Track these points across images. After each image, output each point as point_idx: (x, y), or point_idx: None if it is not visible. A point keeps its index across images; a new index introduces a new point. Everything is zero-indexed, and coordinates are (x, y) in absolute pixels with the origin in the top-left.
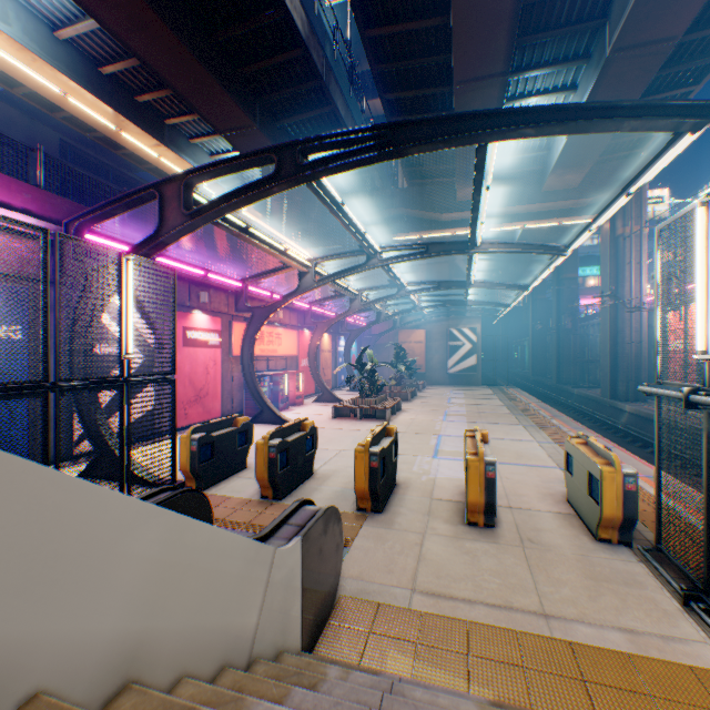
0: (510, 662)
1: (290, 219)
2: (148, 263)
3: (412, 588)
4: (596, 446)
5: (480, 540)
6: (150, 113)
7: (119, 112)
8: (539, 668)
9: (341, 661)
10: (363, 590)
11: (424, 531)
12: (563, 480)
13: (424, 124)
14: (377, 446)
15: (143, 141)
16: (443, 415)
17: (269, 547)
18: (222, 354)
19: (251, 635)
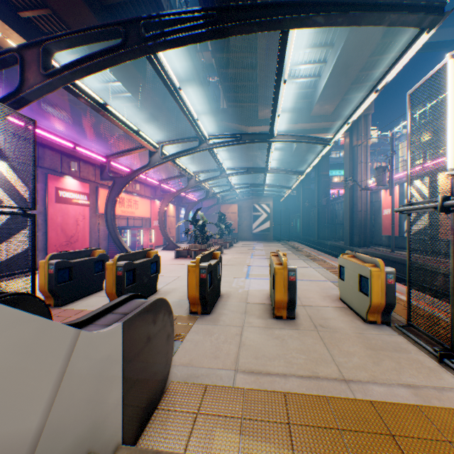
0: (327, 427)
1: (146, 124)
2: (5, 109)
3: (235, 369)
4: (363, 256)
5: (286, 328)
6: (32, 28)
7: (3, 21)
8: (353, 429)
9: (164, 451)
10: (192, 375)
11: (243, 325)
12: (334, 288)
13: (242, 10)
14: (206, 262)
15: None
16: (250, 255)
17: (65, 328)
18: (90, 211)
19: (25, 447)
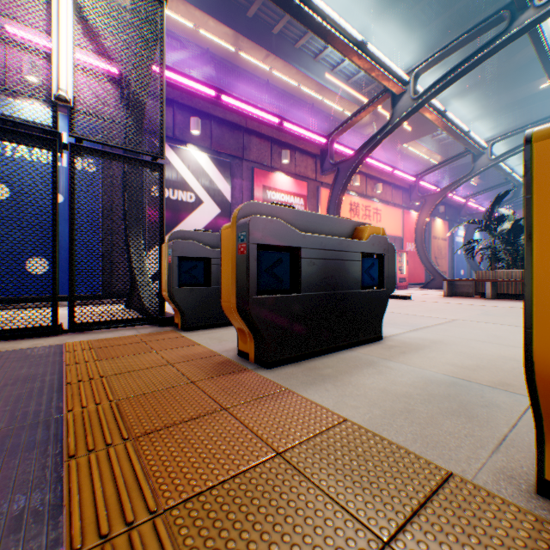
0: None
1: None
2: None
3: None
4: None
5: None
6: (258, 27)
7: (233, 29)
8: None
9: None
10: None
11: None
12: None
13: None
14: None
15: (256, 56)
16: None
17: None
18: None
19: None
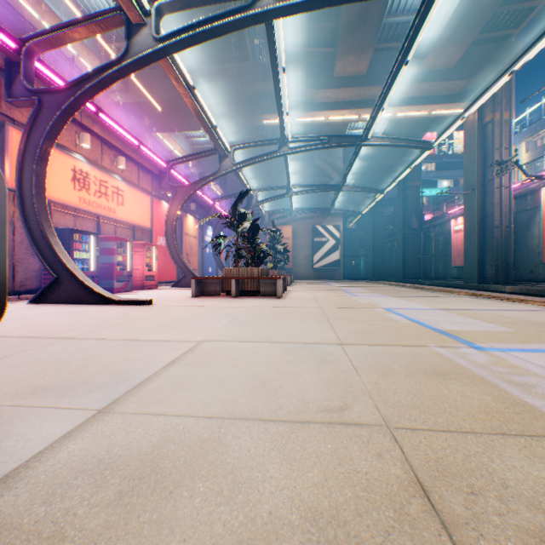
0: None
1: (149, 87)
2: None
3: None
4: None
5: None
6: None
7: None
8: None
9: None
10: None
11: None
12: None
13: None
14: None
15: None
16: (346, 292)
17: None
18: None
19: None
